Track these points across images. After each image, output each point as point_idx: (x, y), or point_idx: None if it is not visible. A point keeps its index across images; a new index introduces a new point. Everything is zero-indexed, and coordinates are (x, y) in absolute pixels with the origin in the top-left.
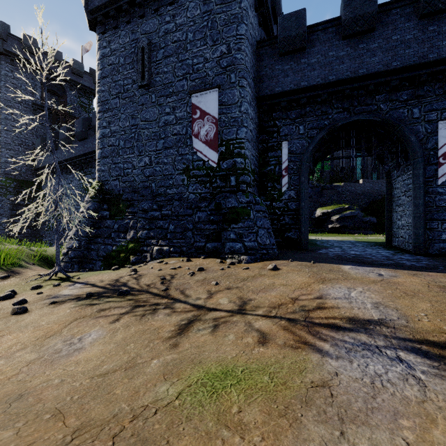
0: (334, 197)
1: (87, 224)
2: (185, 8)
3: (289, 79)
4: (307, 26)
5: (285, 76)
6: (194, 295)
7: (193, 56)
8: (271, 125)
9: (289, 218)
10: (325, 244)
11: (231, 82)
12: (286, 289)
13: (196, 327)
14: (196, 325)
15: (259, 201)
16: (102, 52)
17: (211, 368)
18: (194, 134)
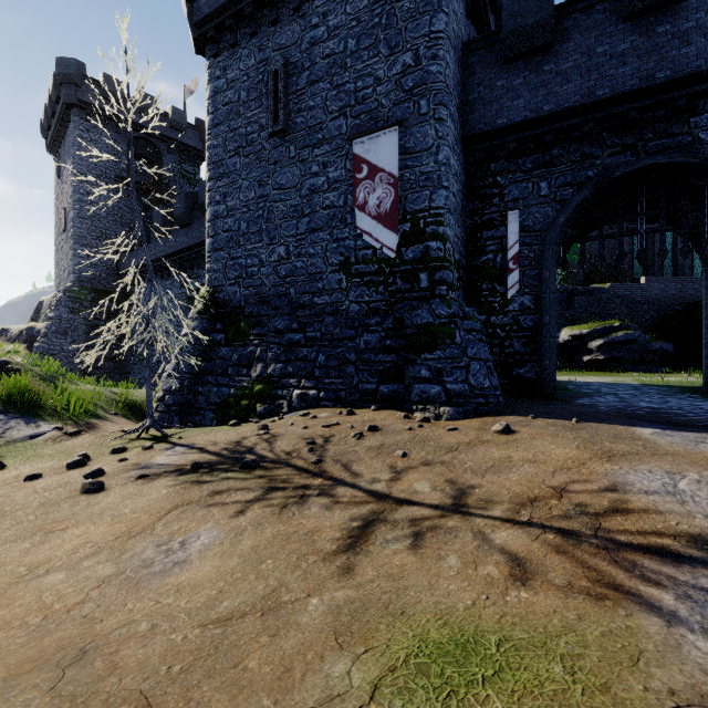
0: (592, 309)
1: (192, 354)
2: None
3: (522, 102)
4: (555, 6)
5: (514, 97)
6: (368, 474)
7: (356, 77)
8: (488, 185)
9: (521, 343)
10: (583, 389)
11: (420, 114)
12: (536, 469)
13: (381, 536)
14: (379, 531)
15: (470, 313)
16: (214, 86)
17: (429, 631)
18: (358, 205)
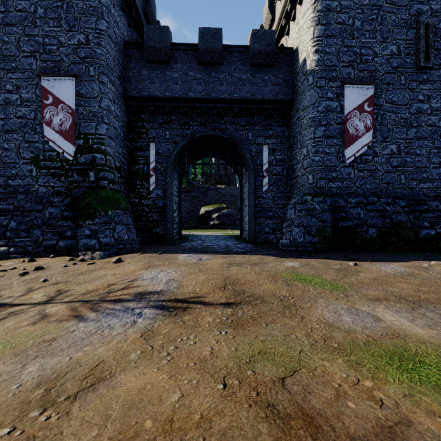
0: (216, 197)
1: None
2: None
3: (155, 86)
4: (171, 43)
5: (152, 82)
6: (7, 295)
7: (44, 35)
8: (140, 126)
9: (157, 215)
10: (195, 238)
11: (89, 75)
12: (112, 278)
13: None
14: None
15: (120, 198)
16: None
17: None
18: (46, 121)
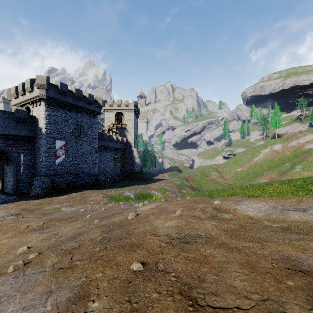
0: None
1: None
2: None
3: None
4: None
5: None
6: None
7: None
8: None
9: None
10: None
11: None
12: None
13: None
14: None
15: None
16: None
17: None
18: None
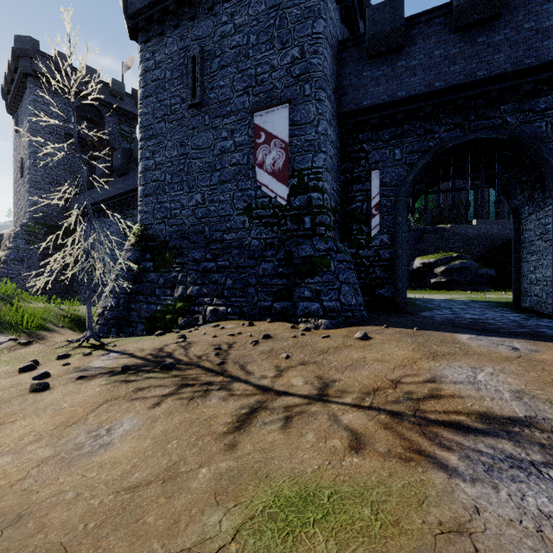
0: (437, 243)
1: (127, 278)
2: (246, 4)
3: (381, 89)
4: (406, 18)
5: (375, 85)
6: (258, 372)
7: (256, 64)
8: (357, 150)
9: (381, 270)
10: (428, 304)
11: (304, 95)
12: (382, 367)
13: (261, 420)
14: (260, 416)
15: (342, 248)
16: (145, 66)
17: (283, 489)
18: (258, 164)
